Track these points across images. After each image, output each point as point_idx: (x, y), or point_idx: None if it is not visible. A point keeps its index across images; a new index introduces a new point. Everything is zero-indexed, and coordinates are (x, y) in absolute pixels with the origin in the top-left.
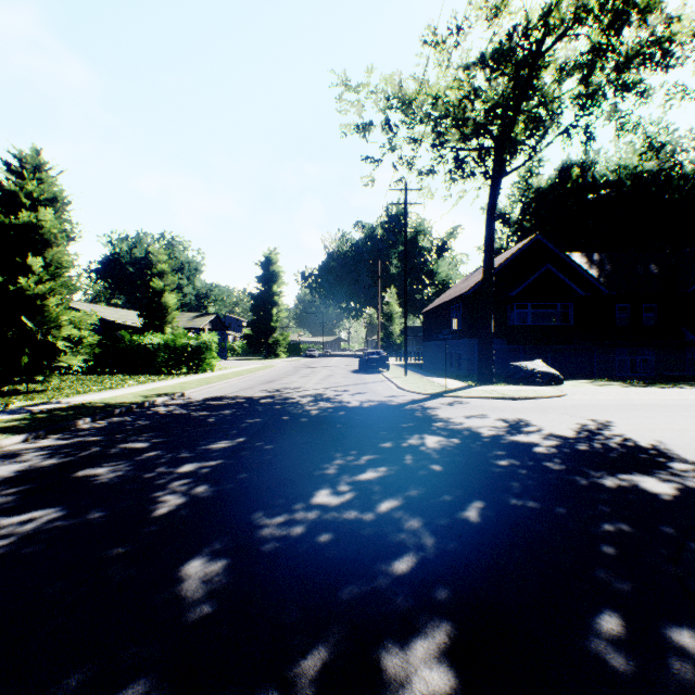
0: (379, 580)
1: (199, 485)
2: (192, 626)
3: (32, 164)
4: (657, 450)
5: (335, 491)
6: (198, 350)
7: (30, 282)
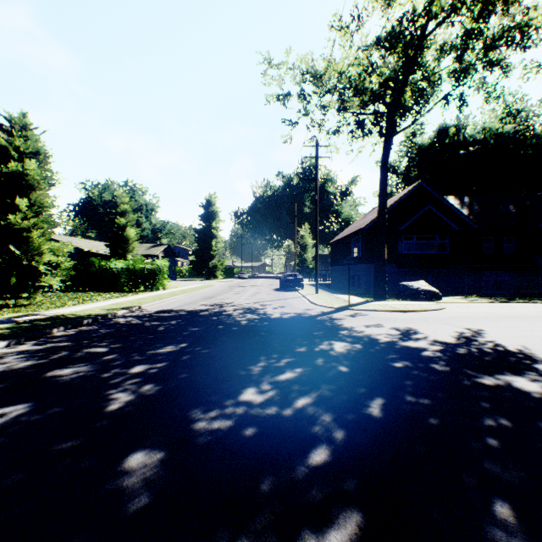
0: (296, 471)
1: (146, 384)
2: (130, 516)
3: (19, 124)
4: (523, 353)
5: (259, 389)
6: (152, 272)
7: (18, 219)
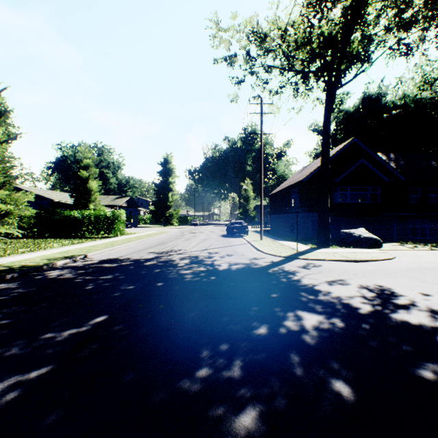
0: None
1: None
2: None
3: None
4: None
5: None
6: (111, 220)
7: None
